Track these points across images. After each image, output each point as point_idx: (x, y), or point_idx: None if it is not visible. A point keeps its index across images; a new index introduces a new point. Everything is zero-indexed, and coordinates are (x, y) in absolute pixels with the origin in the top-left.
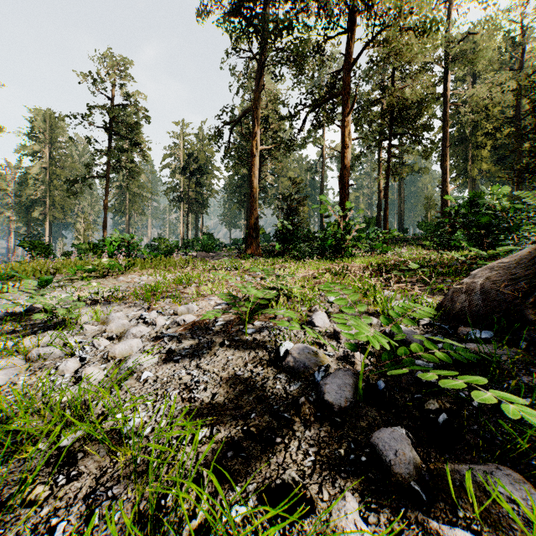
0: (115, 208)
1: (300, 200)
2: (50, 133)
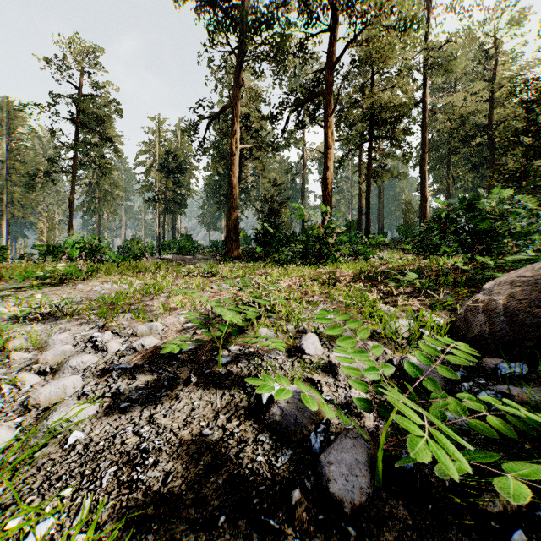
0: (84, 206)
1: (281, 202)
2: (9, 123)
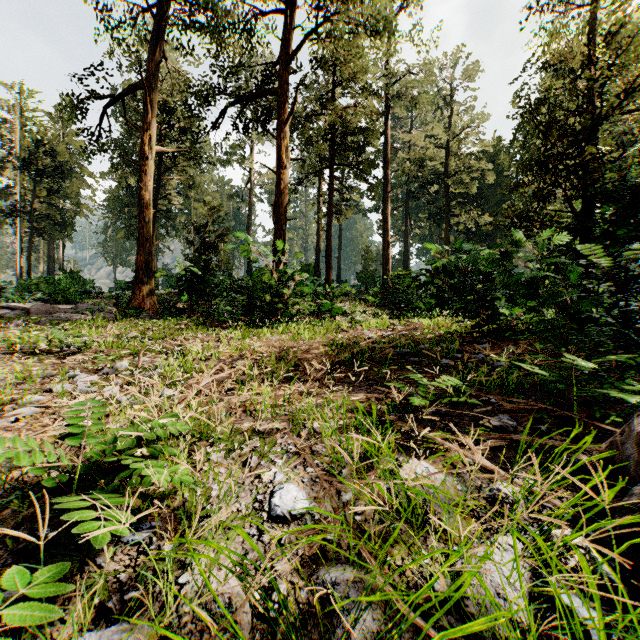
0: None
1: (219, 234)
2: None
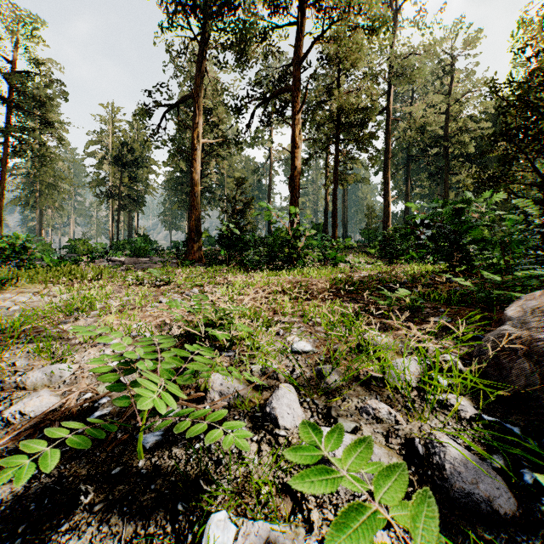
0: (22, 200)
1: (247, 202)
2: None
